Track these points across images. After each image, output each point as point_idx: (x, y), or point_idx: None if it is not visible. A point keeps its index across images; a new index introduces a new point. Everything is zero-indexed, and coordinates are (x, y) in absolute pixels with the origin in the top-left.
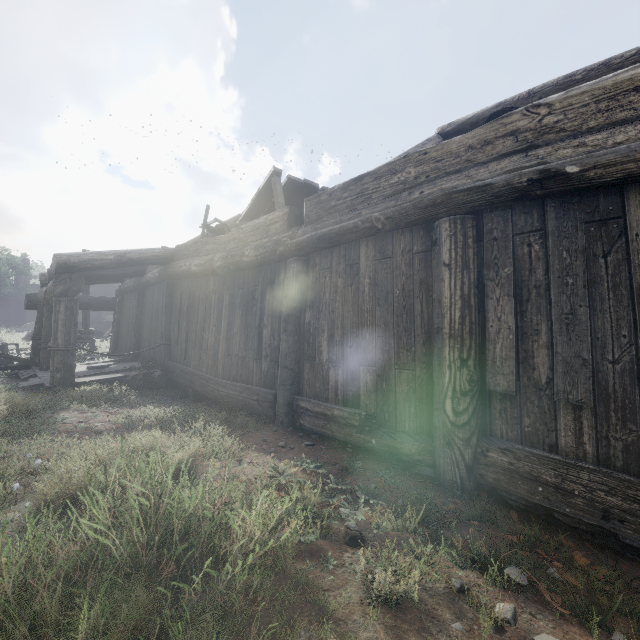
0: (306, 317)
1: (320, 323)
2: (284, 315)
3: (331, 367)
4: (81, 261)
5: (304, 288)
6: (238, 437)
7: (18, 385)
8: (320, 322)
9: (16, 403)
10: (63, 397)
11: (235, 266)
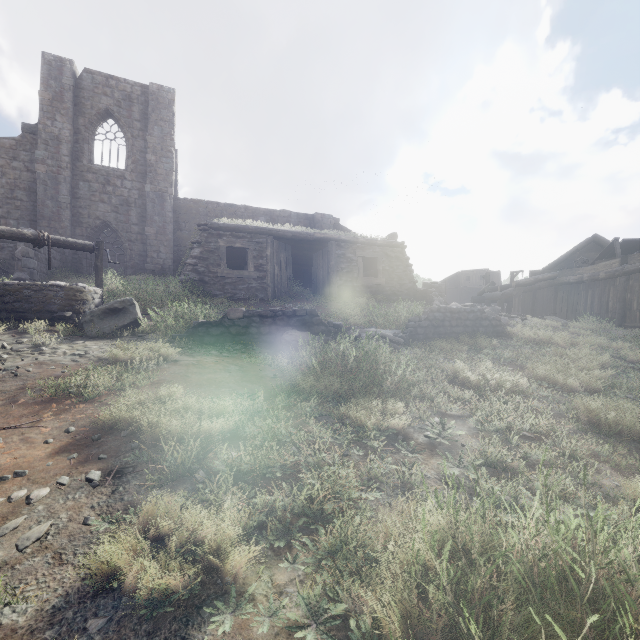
0: (627, 296)
1: (633, 298)
2: (618, 296)
3: (637, 311)
4: (523, 282)
5: (627, 287)
6: None
7: None
8: (633, 297)
9: None
10: None
11: (594, 279)
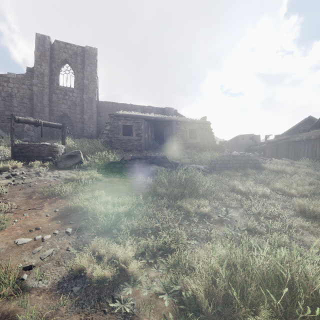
0: None
1: None
2: None
3: None
4: (271, 141)
5: None
6: None
7: None
8: None
9: None
10: None
11: (309, 139)
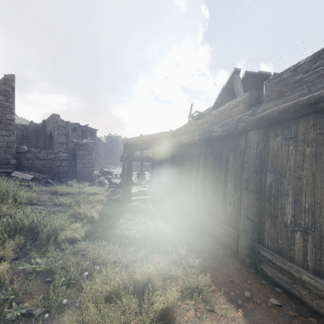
0: (267, 179)
1: (283, 187)
2: (245, 176)
3: (297, 231)
4: (133, 141)
5: (264, 155)
6: (209, 275)
7: (112, 198)
8: (283, 186)
9: (103, 212)
10: (124, 208)
11: (207, 139)
